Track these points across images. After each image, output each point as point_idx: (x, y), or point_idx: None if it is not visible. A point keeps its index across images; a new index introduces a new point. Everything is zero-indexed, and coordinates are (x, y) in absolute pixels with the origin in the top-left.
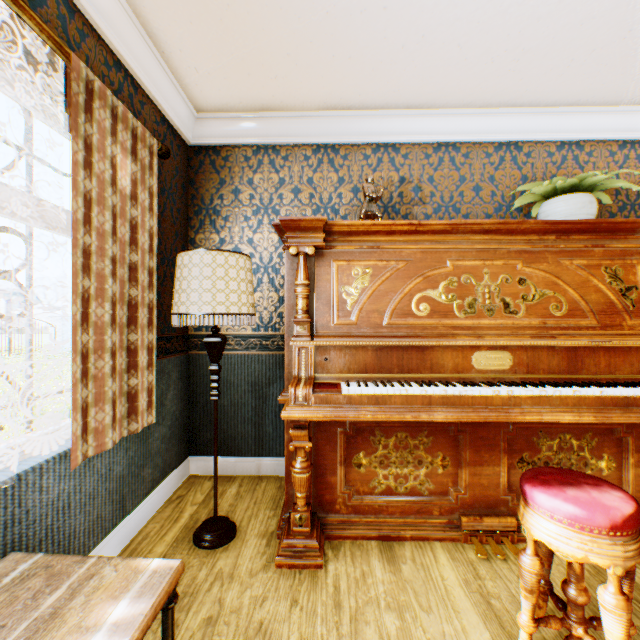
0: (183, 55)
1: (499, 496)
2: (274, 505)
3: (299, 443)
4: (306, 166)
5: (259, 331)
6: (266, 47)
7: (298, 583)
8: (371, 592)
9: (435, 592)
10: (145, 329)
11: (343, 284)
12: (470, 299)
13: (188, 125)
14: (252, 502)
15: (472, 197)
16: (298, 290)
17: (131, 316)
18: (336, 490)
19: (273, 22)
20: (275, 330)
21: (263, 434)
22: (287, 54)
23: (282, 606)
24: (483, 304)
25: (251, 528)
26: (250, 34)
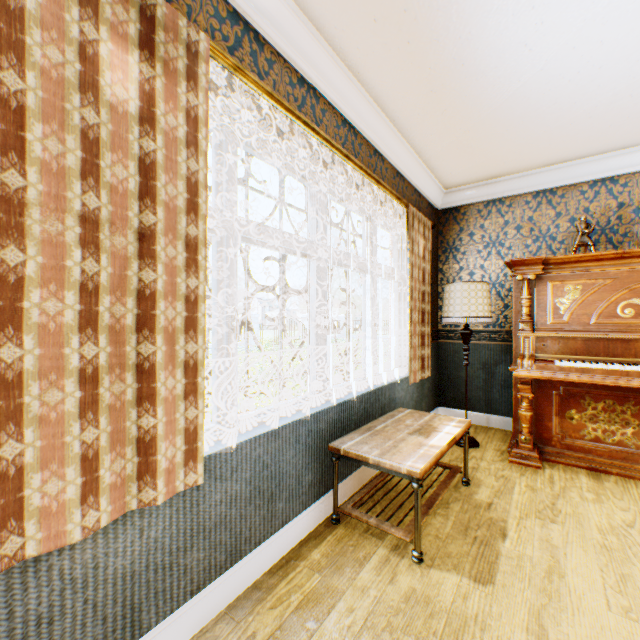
0: (444, 170)
1: None
2: (502, 441)
3: (523, 394)
4: (526, 209)
5: (487, 328)
6: (498, 154)
7: (523, 470)
8: (576, 484)
9: (628, 496)
10: (426, 325)
11: (556, 297)
12: None
13: (439, 199)
14: (486, 436)
15: None
16: (522, 302)
17: (422, 318)
18: (551, 432)
19: (505, 145)
20: (500, 327)
21: (490, 399)
22: (513, 153)
23: (514, 474)
24: None
25: (488, 446)
26: (489, 153)
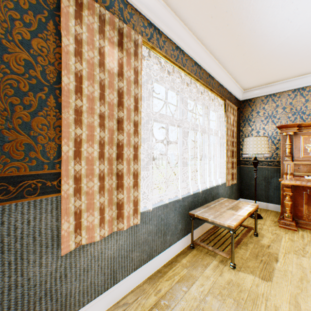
0: (243, 81)
1: None
2: (275, 216)
3: (286, 192)
4: (288, 98)
5: (266, 159)
6: (273, 72)
7: (287, 231)
8: None
9: None
10: (234, 158)
11: (305, 143)
12: None
13: (240, 95)
14: (266, 214)
15: None
16: (286, 146)
17: (232, 154)
18: (302, 212)
19: (276, 67)
20: (273, 159)
21: (268, 195)
22: (281, 70)
23: (281, 232)
24: None
25: (267, 218)
26: (267, 71)
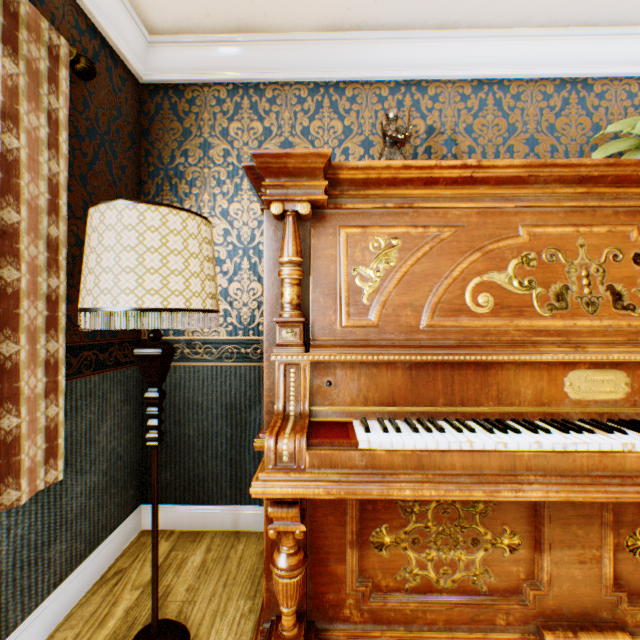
0: None
1: (600, 596)
2: (252, 589)
3: (284, 526)
4: (300, 111)
5: (236, 335)
6: None
7: None
8: None
9: None
10: (40, 334)
11: (356, 263)
12: (558, 286)
13: (137, 51)
14: (221, 583)
15: (525, 153)
16: (284, 271)
17: (4, 313)
18: (344, 586)
19: None
20: (258, 333)
21: (242, 474)
22: None
23: None
24: (579, 294)
25: None
26: None
